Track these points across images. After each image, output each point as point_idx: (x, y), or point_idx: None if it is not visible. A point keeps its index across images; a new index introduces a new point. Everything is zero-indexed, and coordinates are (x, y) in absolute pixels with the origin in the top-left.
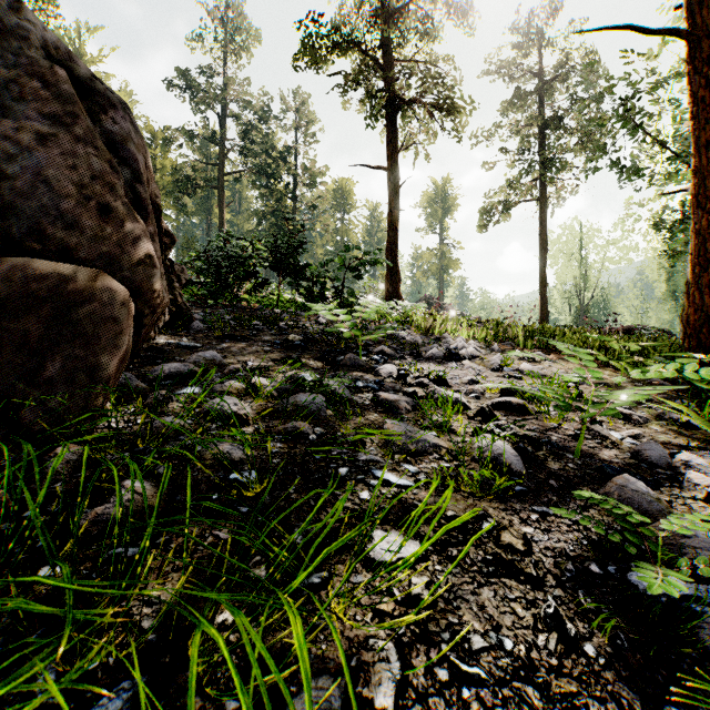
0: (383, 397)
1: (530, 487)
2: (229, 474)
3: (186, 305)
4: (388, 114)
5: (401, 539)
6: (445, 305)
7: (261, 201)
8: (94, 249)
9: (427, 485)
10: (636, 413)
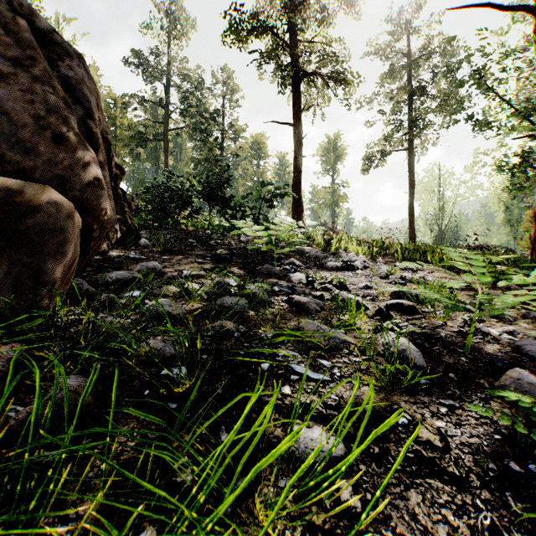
0: (296, 299)
1: (433, 380)
2: (161, 369)
3: (135, 226)
4: (294, 83)
5: (323, 436)
6: (336, 230)
7: (196, 150)
8: (49, 171)
9: (341, 379)
10: (505, 312)
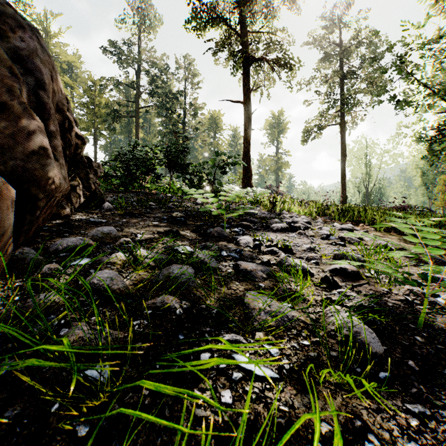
0: (243, 267)
1: (392, 371)
2: None
3: (100, 191)
4: (244, 67)
5: None
6: (280, 191)
7: (162, 125)
8: None
9: (291, 373)
10: (444, 276)
